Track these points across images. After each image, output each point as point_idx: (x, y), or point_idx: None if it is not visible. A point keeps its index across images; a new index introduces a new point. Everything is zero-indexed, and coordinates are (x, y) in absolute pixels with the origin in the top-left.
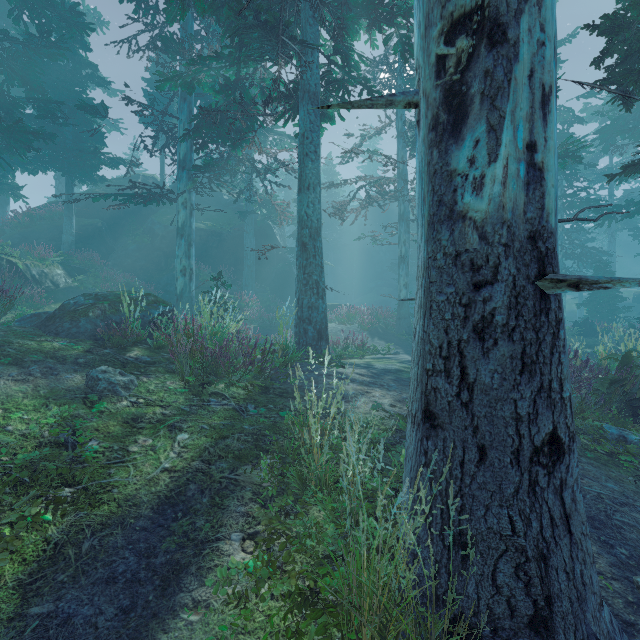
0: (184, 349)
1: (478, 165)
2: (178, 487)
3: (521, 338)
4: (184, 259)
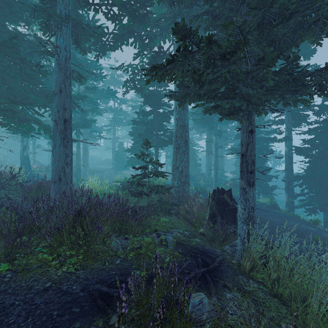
0: None
1: (25, 153)
2: None
3: (27, 160)
4: None
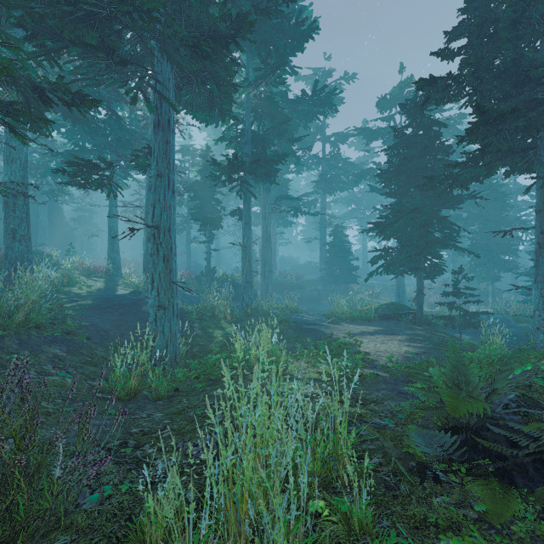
0: (83, 269)
1: None
2: (105, 287)
3: None
4: None
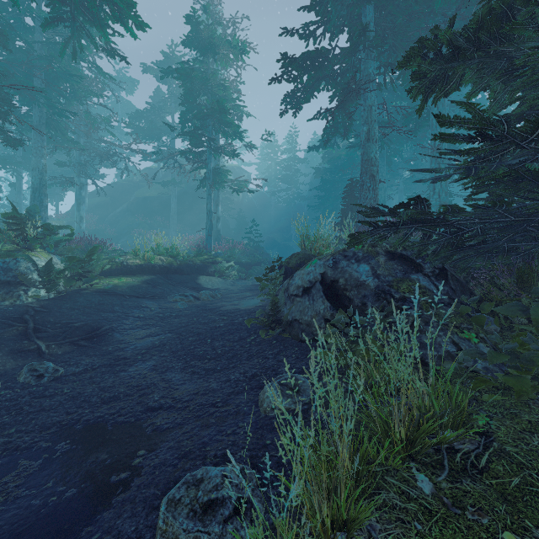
0: None
1: None
2: None
3: None
4: (76, 212)
